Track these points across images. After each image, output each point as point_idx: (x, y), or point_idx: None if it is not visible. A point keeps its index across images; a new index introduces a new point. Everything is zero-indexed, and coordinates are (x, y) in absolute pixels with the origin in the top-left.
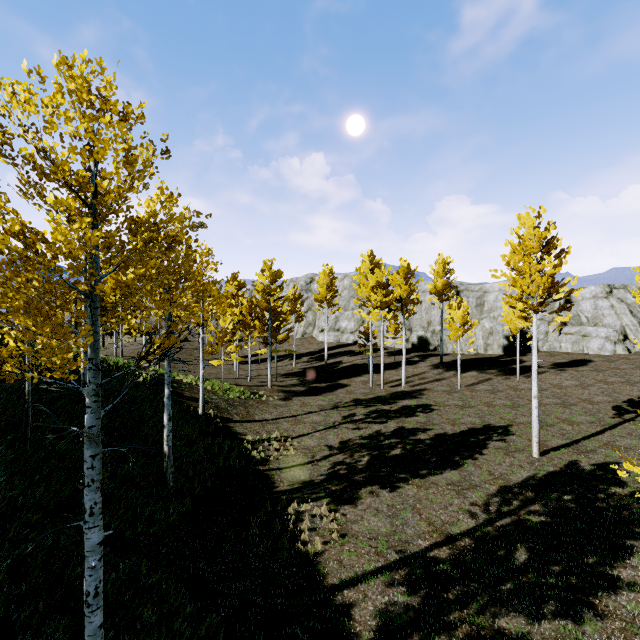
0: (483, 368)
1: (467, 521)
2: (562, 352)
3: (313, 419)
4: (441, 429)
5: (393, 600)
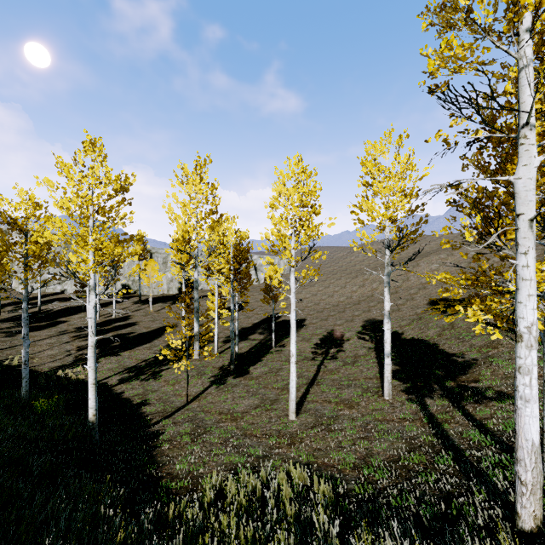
0: (166, 301)
1: (153, 355)
2: (208, 290)
3: (47, 342)
4: (141, 331)
5: (124, 376)
